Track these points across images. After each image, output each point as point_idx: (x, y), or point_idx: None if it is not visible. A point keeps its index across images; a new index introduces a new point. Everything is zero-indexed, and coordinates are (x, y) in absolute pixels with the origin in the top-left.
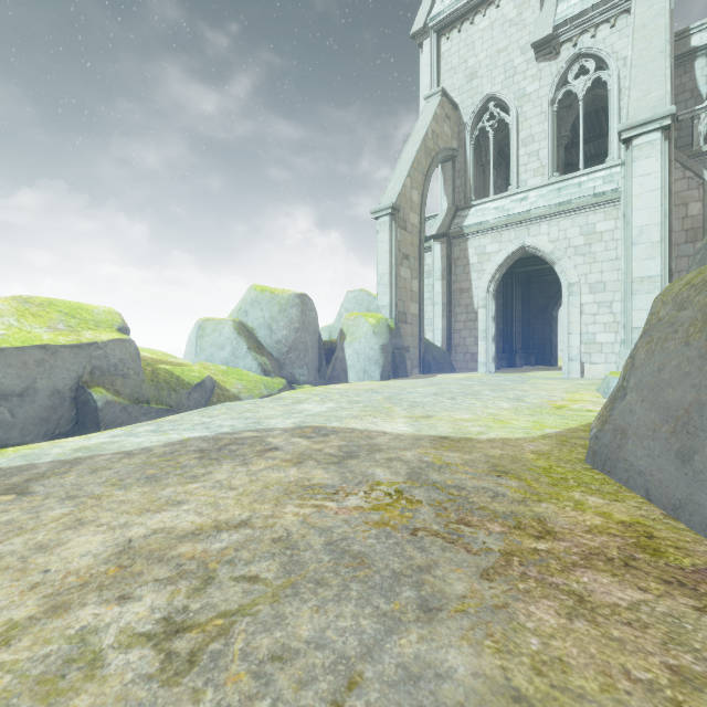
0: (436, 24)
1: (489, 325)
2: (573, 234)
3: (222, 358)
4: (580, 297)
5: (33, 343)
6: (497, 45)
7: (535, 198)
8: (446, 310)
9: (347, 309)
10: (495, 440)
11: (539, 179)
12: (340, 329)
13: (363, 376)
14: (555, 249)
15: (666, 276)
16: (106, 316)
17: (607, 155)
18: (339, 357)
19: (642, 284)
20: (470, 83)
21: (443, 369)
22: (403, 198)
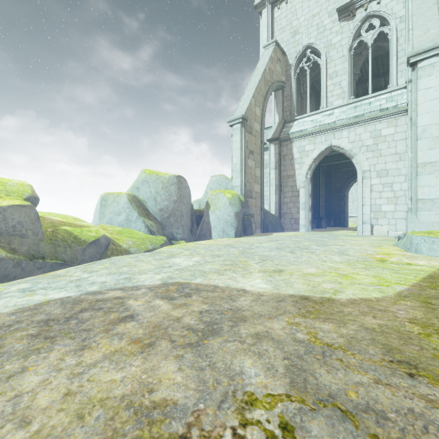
0: None
1: (307, 199)
2: (365, 137)
3: (119, 221)
4: (370, 180)
5: None
6: (312, 11)
7: (338, 113)
8: (278, 190)
9: (211, 188)
10: (357, 301)
11: (341, 101)
12: (206, 201)
13: (223, 234)
14: (352, 147)
15: None
16: (18, 187)
17: (381, 89)
18: (205, 221)
19: (425, 168)
20: (293, 37)
21: (276, 229)
22: (250, 112)
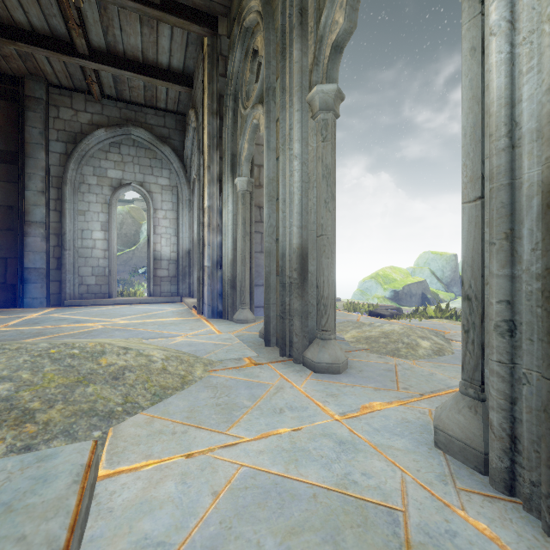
0: None
1: None
2: None
3: None
4: None
5: (413, 281)
6: None
7: None
8: None
9: None
10: None
11: None
12: None
13: None
14: None
15: None
16: (405, 271)
17: None
18: None
19: None
20: None
21: None
22: None
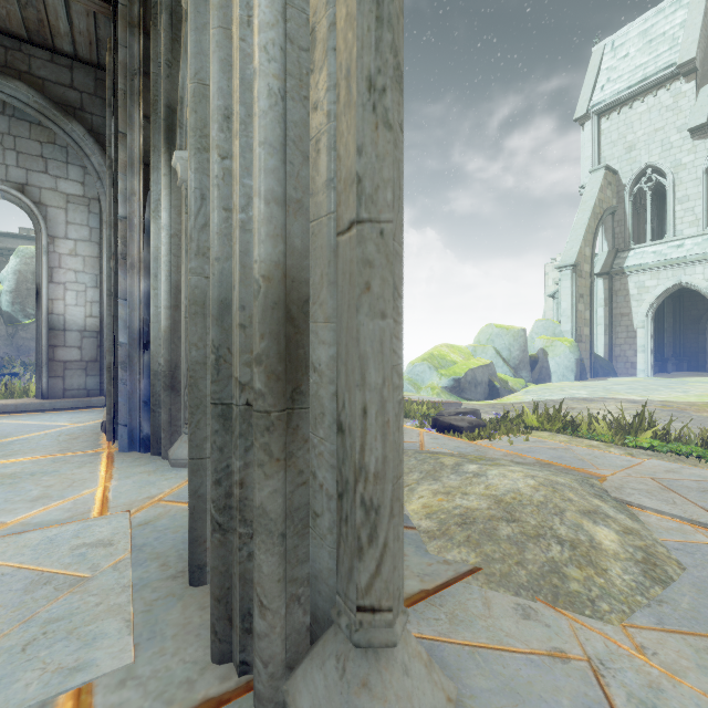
0: (597, 110)
1: (648, 341)
2: None
3: None
4: None
5: (478, 365)
6: (654, 125)
7: (690, 246)
8: (608, 330)
9: (537, 333)
10: (683, 402)
11: (694, 229)
12: (542, 349)
13: (563, 378)
14: None
15: None
16: (466, 350)
17: None
18: (544, 366)
19: None
20: (628, 154)
21: (608, 374)
22: (580, 255)
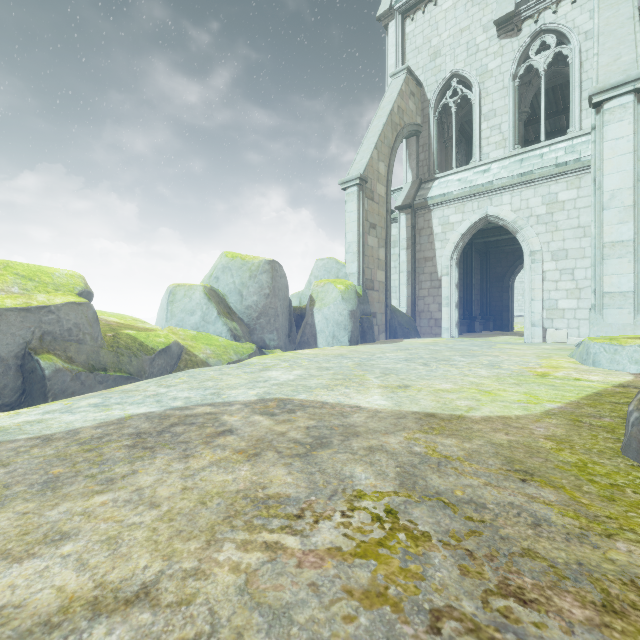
0: (401, 6)
1: (453, 292)
2: (535, 204)
3: (192, 323)
4: (542, 265)
5: None
6: (460, 25)
7: (497, 169)
8: (411, 278)
9: (316, 277)
10: (492, 418)
11: (501, 152)
12: (310, 295)
13: (332, 341)
14: (517, 218)
15: (639, 240)
16: (68, 279)
17: (562, 132)
18: (309, 322)
19: (614, 249)
20: (433, 61)
21: (408, 334)
22: (371, 169)
